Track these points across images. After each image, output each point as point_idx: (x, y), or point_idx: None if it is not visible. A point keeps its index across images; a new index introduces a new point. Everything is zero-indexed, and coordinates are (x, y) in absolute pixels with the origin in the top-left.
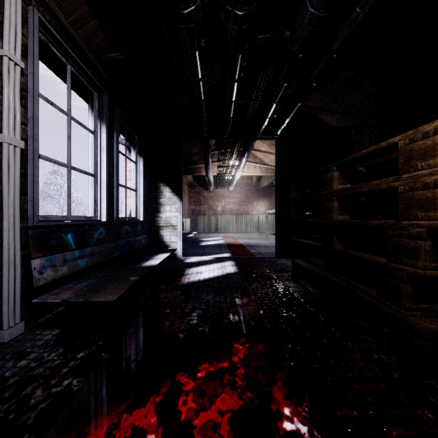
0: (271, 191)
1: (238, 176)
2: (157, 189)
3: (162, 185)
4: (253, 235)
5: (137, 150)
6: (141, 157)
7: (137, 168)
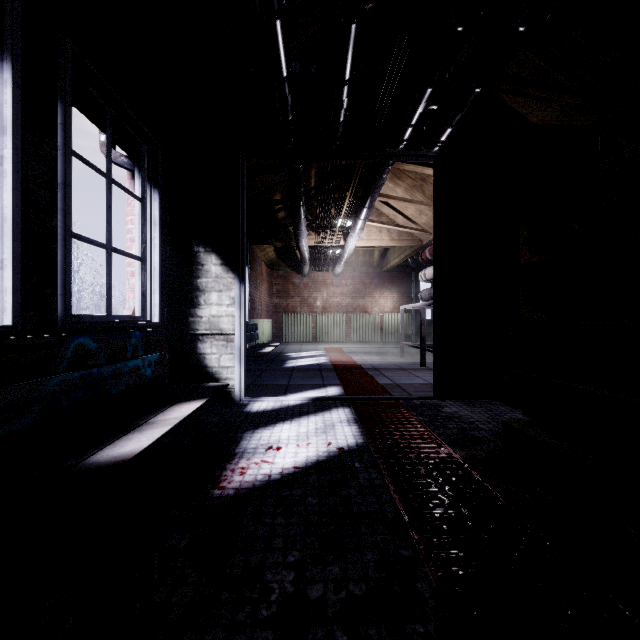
0: (402, 276)
1: (352, 245)
2: (191, 258)
3: (202, 251)
4: (375, 346)
5: (145, 173)
6: (155, 190)
7: (145, 213)
